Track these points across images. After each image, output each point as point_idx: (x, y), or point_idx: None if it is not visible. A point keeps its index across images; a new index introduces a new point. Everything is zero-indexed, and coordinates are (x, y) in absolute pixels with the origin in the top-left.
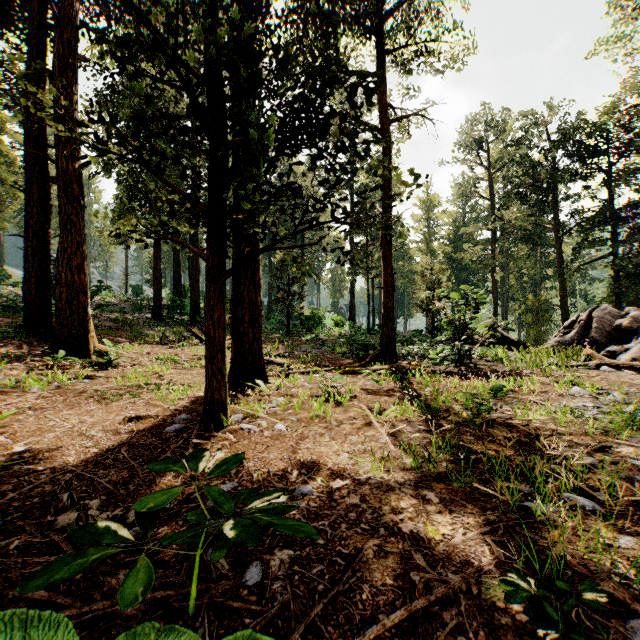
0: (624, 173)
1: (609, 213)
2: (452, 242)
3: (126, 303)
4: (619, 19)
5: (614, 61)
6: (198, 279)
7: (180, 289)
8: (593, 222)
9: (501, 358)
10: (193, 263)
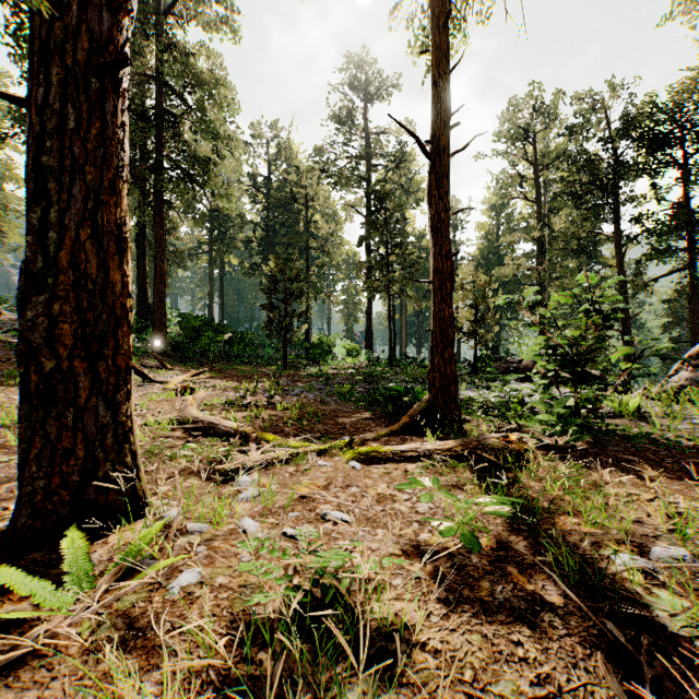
0: None
1: (691, 214)
2: (485, 258)
3: None
4: None
5: (692, 27)
6: (164, 293)
7: (146, 308)
8: (670, 225)
9: (636, 411)
10: (157, 271)
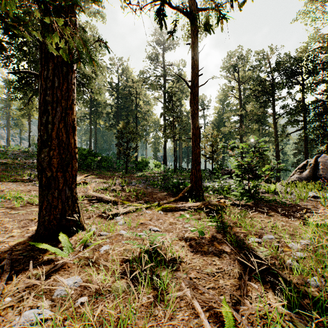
0: (313, 83)
1: (304, 106)
2: (217, 122)
3: (24, 153)
4: (307, 2)
5: (305, 25)
6: None
7: None
8: (295, 110)
9: (274, 191)
10: None
